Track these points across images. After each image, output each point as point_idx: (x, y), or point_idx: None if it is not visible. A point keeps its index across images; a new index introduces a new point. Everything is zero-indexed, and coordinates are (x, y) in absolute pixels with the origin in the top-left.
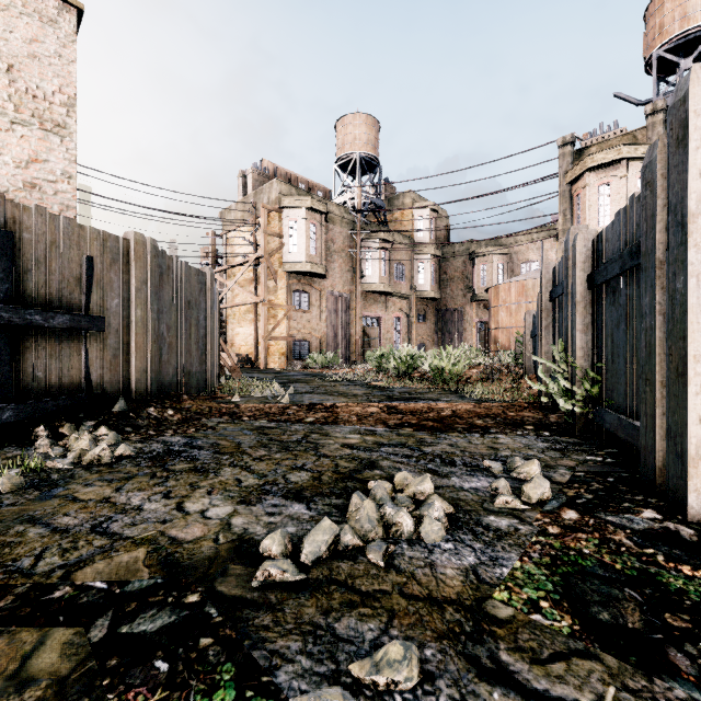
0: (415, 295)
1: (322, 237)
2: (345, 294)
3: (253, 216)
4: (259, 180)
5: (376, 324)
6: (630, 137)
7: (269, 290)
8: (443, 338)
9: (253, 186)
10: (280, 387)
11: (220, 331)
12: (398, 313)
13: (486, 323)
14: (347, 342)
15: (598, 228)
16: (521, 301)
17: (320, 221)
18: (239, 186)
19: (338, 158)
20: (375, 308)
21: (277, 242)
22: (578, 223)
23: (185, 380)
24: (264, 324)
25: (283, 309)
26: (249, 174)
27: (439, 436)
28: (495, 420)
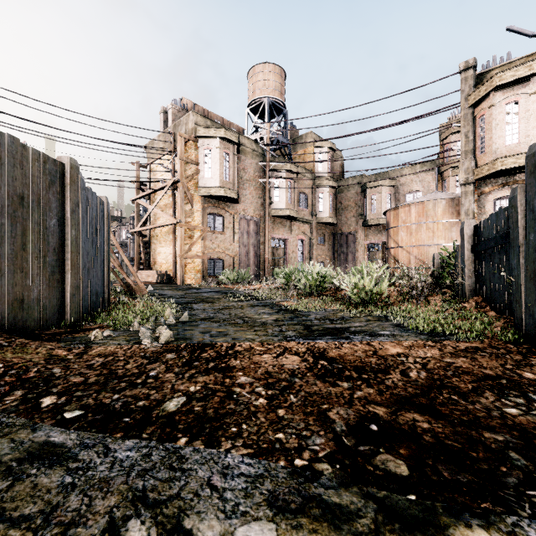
0: (316, 220)
1: (235, 165)
2: (256, 218)
3: (171, 145)
4: (178, 115)
5: (282, 245)
6: (535, 57)
7: (186, 213)
8: (338, 258)
9: (173, 120)
10: (179, 309)
11: (144, 250)
12: (301, 236)
13: (384, 243)
14: (258, 260)
15: (505, 146)
16: (422, 221)
17: (233, 151)
18: (160, 121)
19: (250, 102)
20: (282, 231)
21: (193, 169)
22: (482, 144)
23: (11, 312)
24: (180, 244)
25: (198, 230)
26: (169, 109)
27: (522, 532)
28: (533, 401)
